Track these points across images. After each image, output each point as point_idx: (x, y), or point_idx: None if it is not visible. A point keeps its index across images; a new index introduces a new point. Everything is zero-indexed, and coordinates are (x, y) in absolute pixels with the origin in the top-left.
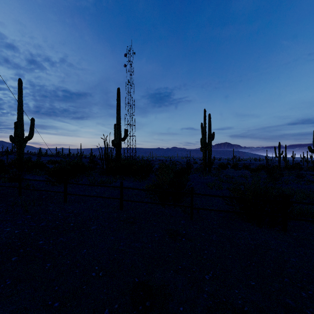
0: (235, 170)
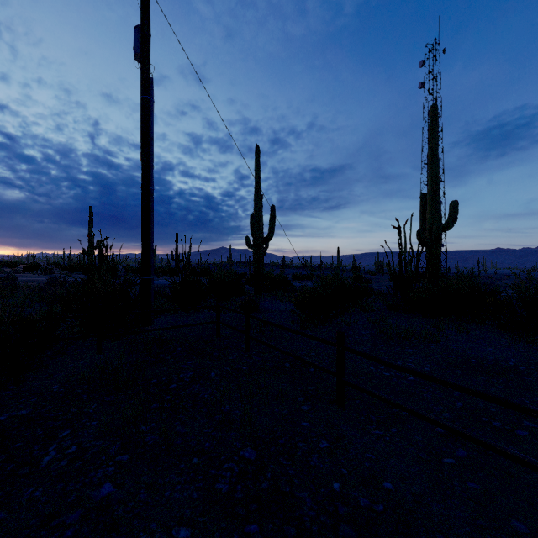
0: None
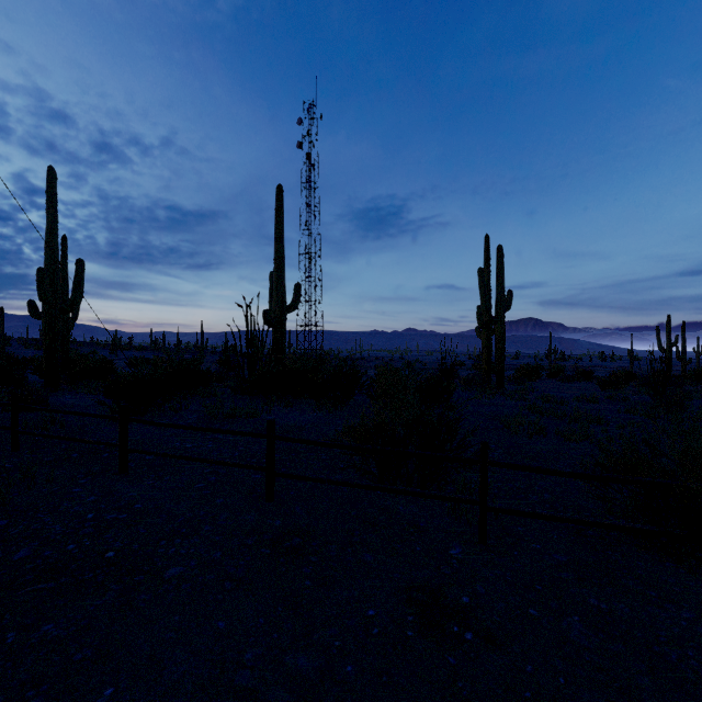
0: (560, 384)
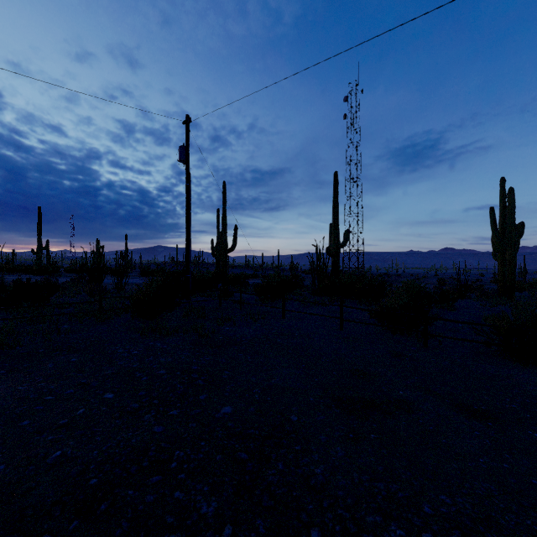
0: None
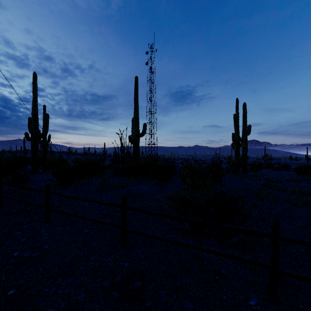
0: (273, 171)
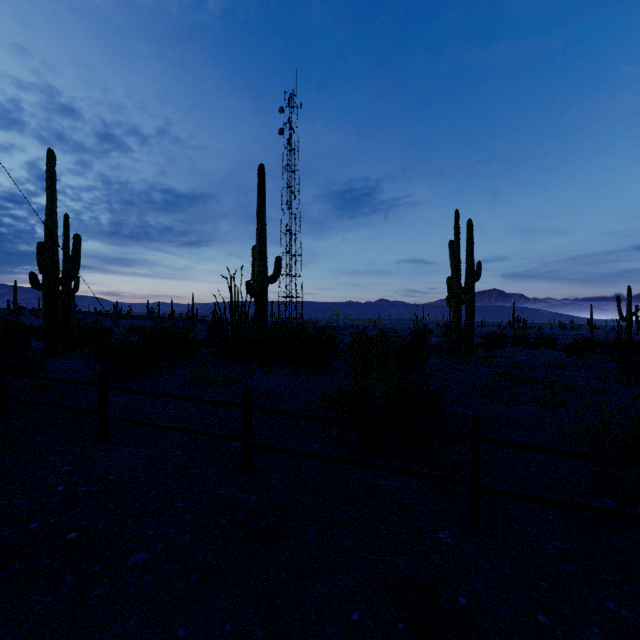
0: (525, 351)
